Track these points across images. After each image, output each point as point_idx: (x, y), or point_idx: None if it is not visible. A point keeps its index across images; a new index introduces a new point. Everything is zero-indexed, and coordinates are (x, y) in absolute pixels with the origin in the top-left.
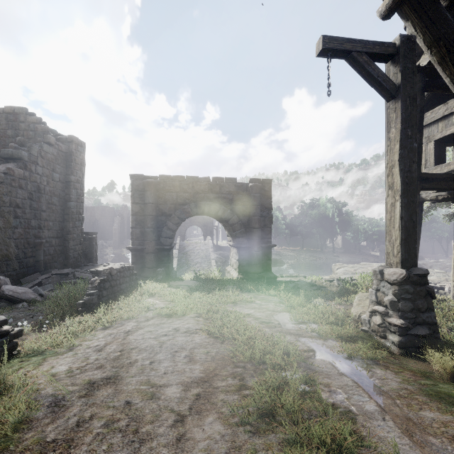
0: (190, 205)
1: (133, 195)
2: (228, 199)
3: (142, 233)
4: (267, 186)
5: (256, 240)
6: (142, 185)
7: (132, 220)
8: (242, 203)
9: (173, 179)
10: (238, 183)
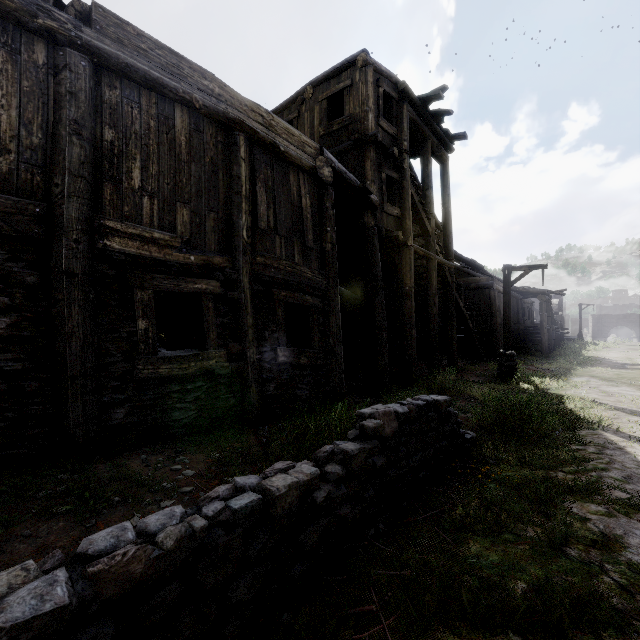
0: (615, 323)
1: (592, 320)
2: (633, 321)
3: (595, 332)
4: None
5: None
6: (595, 317)
7: (592, 328)
8: (639, 322)
9: (608, 315)
10: (637, 315)
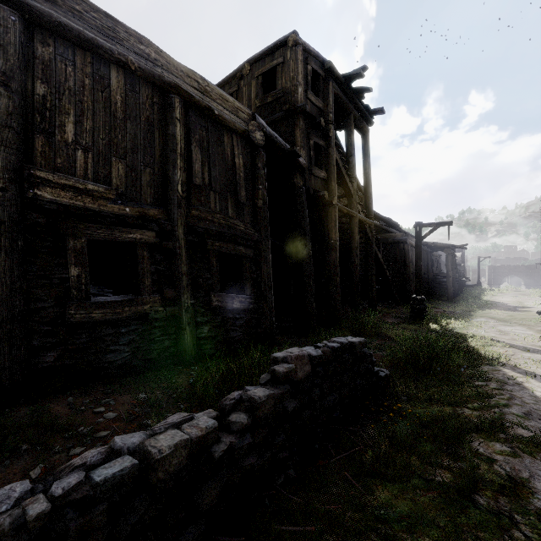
0: (507, 273)
1: (488, 270)
2: (521, 271)
3: (491, 280)
4: (537, 267)
5: (532, 283)
6: (491, 268)
7: (488, 277)
8: (527, 272)
9: (501, 266)
10: (525, 266)
